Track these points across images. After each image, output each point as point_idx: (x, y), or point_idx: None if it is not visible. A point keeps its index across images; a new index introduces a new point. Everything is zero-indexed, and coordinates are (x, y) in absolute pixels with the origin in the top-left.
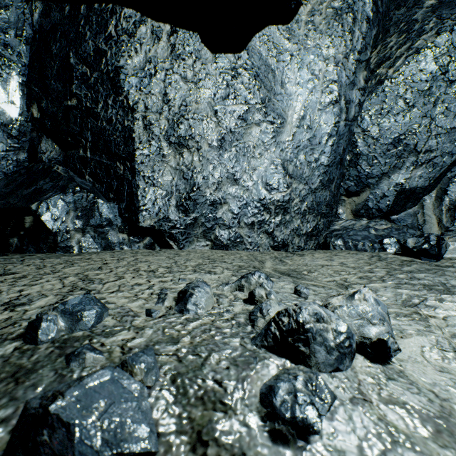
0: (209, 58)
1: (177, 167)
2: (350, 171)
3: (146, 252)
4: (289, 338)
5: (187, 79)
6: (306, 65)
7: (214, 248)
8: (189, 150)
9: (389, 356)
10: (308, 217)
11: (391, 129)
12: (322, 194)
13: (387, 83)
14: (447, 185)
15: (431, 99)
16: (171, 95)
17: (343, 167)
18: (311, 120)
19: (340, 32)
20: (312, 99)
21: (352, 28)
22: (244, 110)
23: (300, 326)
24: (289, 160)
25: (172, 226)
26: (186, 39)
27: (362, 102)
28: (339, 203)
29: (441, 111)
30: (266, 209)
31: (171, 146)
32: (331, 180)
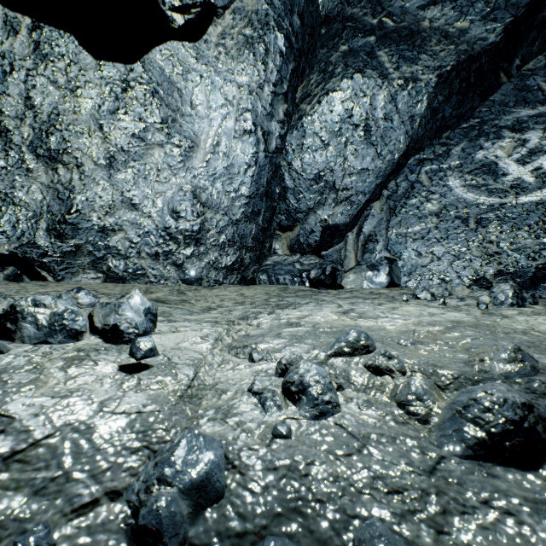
0: (91, 65)
1: (50, 184)
2: (280, 204)
3: (0, 283)
4: (3, 319)
5: (59, 84)
6: (218, 89)
7: (109, 281)
8: (66, 166)
9: (122, 337)
10: (228, 250)
11: (312, 165)
12: (246, 226)
13: (305, 119)
14: (363, 223)
15: (342, 140)
16: (37, 100)
17: (273, 200)
18: (228, 147)
19: (252, 61)
20: (227, 125)
21: (265, 59)
22: (140, 128)
23: (13, 309)
24: (203, 188)
25: (42, 254)
26: (55, 38)
27: (283, 135)
28: (276, 238)
29: (352, 152)
30: (173, 239)
31: (40, 159)
32: (257, 212)
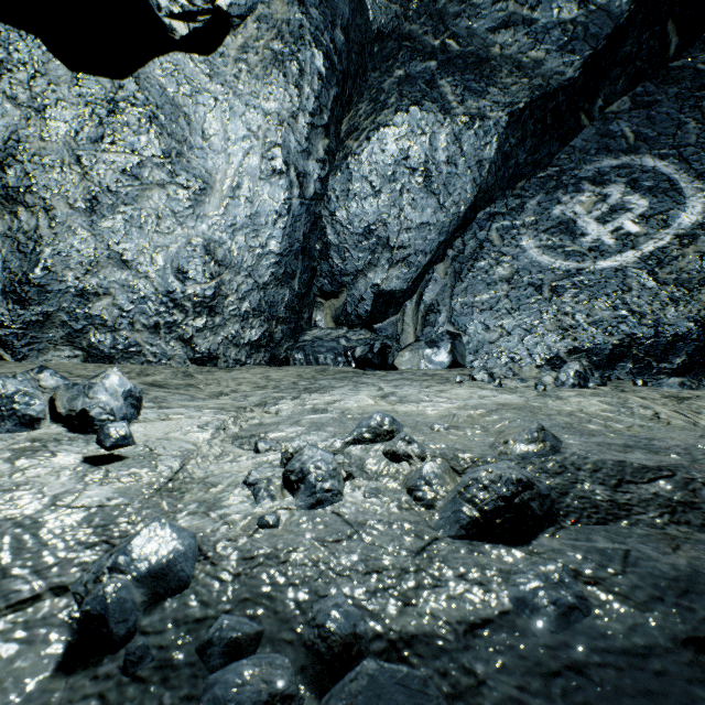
0: (64, 77)
1: (7, 233)
2: (322, 265)
3: None
4: None
5: (19, 101)
6: (239, 116)
7: (90, 360)
8: (30, 210)
9: (92, 425)
10: (252, 321)
11: (361, 216)
12: (277, 291)
13: (352, 159)
14: (424, 289)
15: (397, 186)
16: None
17: (312, 258)
18: (252, 190)
19: (282, 83)
20: (250, 163)
21: (299, 81)
22: (133, 163)
23: None
24: (219, 242)
25: None
26: (13, 41)
27: (324, 178)
28: (317, 307)
29: (409, 202)
30: (178, 307)
31: None
32: (291, 274)
